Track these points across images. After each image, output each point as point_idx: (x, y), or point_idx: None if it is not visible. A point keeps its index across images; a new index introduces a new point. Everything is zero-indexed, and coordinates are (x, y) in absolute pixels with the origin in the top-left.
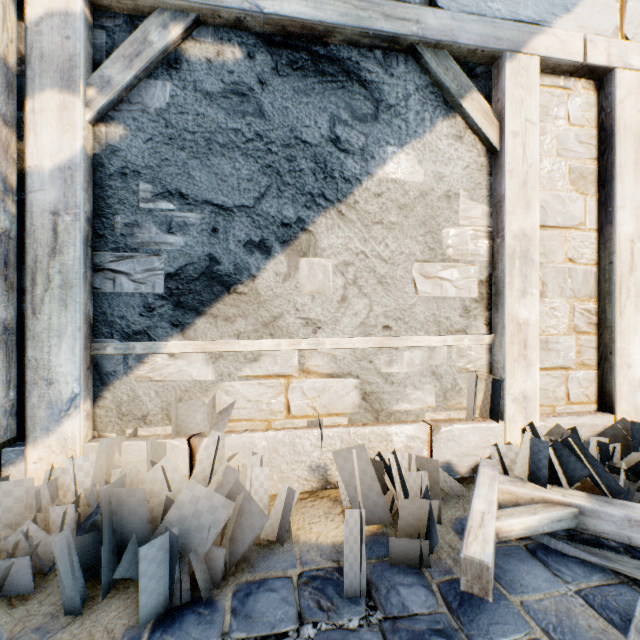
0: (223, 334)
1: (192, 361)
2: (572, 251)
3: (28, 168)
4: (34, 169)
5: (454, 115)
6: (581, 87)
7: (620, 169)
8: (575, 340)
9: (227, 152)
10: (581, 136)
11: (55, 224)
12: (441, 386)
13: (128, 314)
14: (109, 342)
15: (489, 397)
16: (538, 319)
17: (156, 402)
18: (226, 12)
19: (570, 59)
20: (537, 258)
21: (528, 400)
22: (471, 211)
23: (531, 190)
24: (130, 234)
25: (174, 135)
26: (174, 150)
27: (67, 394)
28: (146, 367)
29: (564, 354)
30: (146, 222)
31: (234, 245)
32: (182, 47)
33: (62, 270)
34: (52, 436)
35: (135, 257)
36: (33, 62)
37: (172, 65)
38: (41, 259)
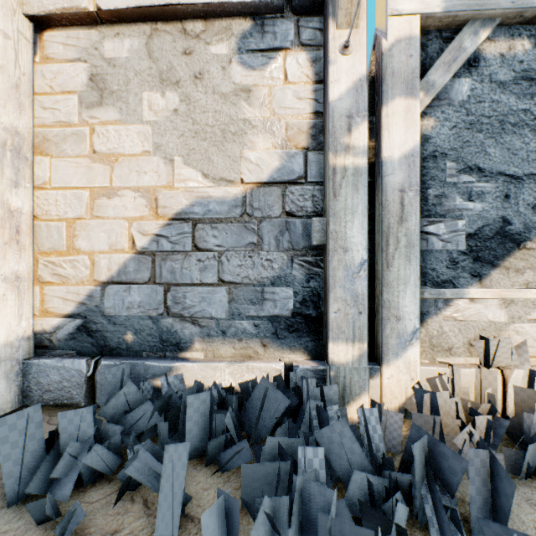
0: (513, 283)
1: (487, 305)
2: None
3: (383, 158)
4: (387, 159)
5: None
6: None
7: None
8: None
9: (517, 130)
10: None
11: (401, 199)
12: None
13: (437, 267)
14: (423, 289)
15: None
16: None
17: (458, 337)
18: (531, 11)
19: None
20: None
21: None
22: None
23: None
24: (438, 203)
25: (473, 121)
26: (473, 133)
27: (410, 328)
28: (450, 309)
29: None
30: (450, 193)
31: (523, 208)
32: (479, 48)
33: (406, 234)
34: (399, 359)
35: (442, 221)
36: (386, 79)
37: (471, 64)
38: (391, 226)
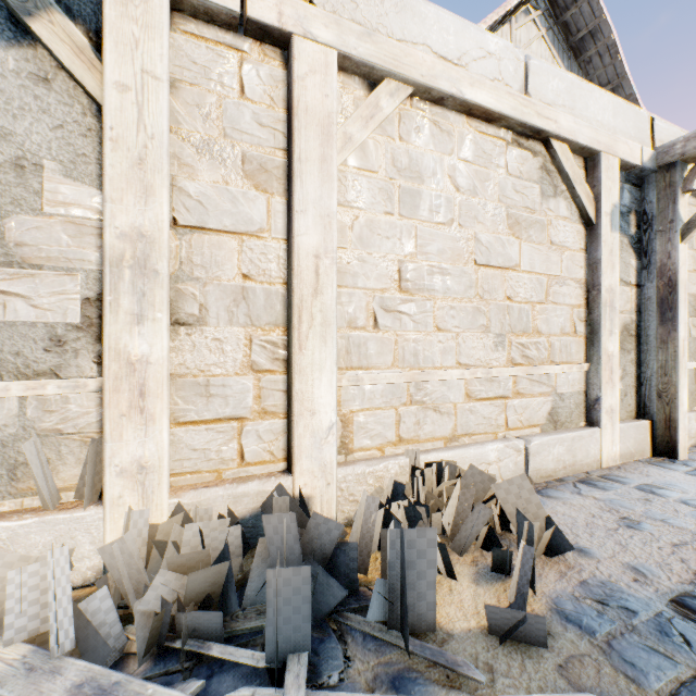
0: None
1: None
2: (249, 265)
3: None
4: None
5: (33, 44)
6: (263, 53)
7: (300, 164)
8: (254, 381)
9: None
10: (263, 117)
11: None
12: (5, 460)
13: None
14: None
15: (94, 470)
16: (167, 355)
17: None
18: None
19: (220, 3)
20: (165, 269)
21: (149, 470)
22: (68, 194)
23: (154, 172)
24: None
25: None
26: None
27: None
28: None
29: (236, 400)
30: None
31: None
32: None
33: None
34: None
35: None
36: None
37: None
38: None
